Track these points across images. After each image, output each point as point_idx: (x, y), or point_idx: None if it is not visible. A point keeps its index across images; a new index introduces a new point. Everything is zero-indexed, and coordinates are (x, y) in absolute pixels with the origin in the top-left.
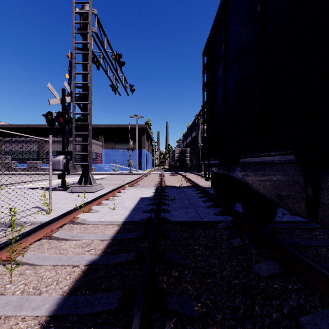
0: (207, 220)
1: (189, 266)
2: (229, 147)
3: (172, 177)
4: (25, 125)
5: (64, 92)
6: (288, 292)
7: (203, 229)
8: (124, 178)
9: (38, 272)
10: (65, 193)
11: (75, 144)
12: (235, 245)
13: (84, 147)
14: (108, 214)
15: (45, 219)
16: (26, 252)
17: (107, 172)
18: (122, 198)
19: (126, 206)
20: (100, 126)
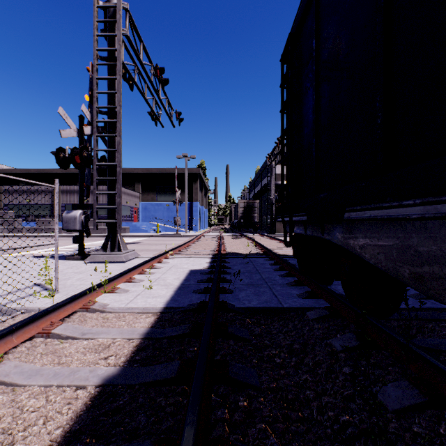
0: (290, 306)
1: (266, 386)
2: (324, 196)
3: (235, 240)
4: (34, 169)
5: (82, 121)
6: (442, 443)
7: (283, 320)
8: (169, 242)
9: (18, 399)
10: (83, 263)
11: (98, 193)
12: (336, 349)
13: (110, 198)
14: (141, 296)
15: (46, 304)
16: (4, 362)
17: (145, 234)
18: (164, 271)
19: (169, 283)
20: (136, 170)
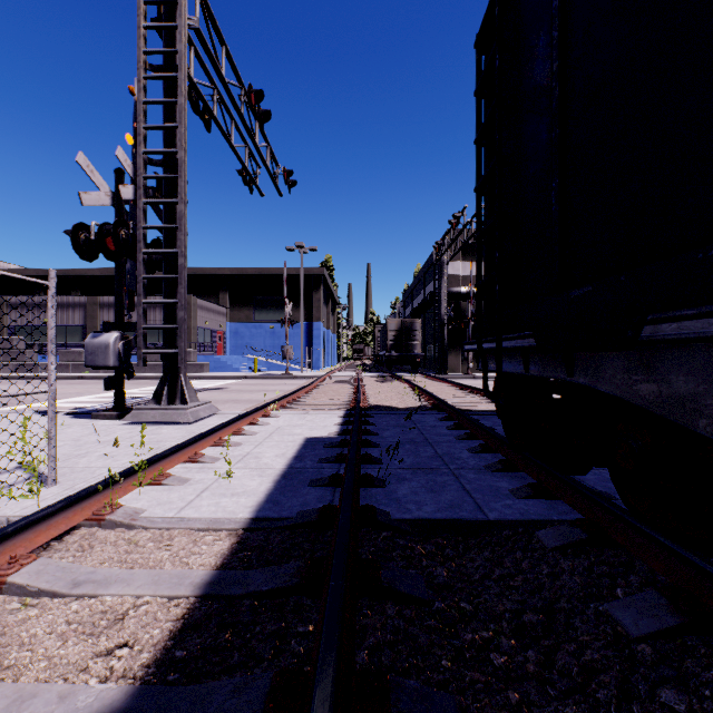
0: (501, 516)
1: None
2: (583, 293)
3: (383, 384)
4: (58, 270)
5: (119, 178)
6: None
7: (491, 549)
8: (272, 387)
9: None
10: (119, 425)
11: (146, 303)
12: (627, 632)
13: (167, 312)
14: (211, 493)
15: (24, 510)
16: None
17: (234, 374)
18: (258, 441)
19: (266, 465)
20: (221, 271)
